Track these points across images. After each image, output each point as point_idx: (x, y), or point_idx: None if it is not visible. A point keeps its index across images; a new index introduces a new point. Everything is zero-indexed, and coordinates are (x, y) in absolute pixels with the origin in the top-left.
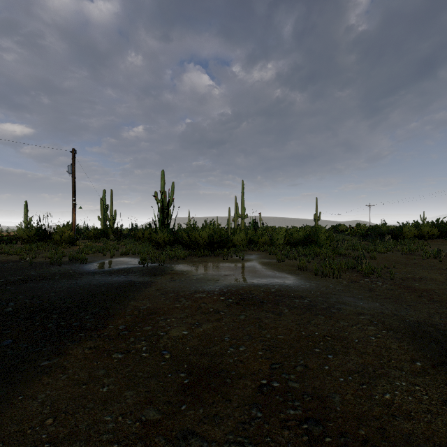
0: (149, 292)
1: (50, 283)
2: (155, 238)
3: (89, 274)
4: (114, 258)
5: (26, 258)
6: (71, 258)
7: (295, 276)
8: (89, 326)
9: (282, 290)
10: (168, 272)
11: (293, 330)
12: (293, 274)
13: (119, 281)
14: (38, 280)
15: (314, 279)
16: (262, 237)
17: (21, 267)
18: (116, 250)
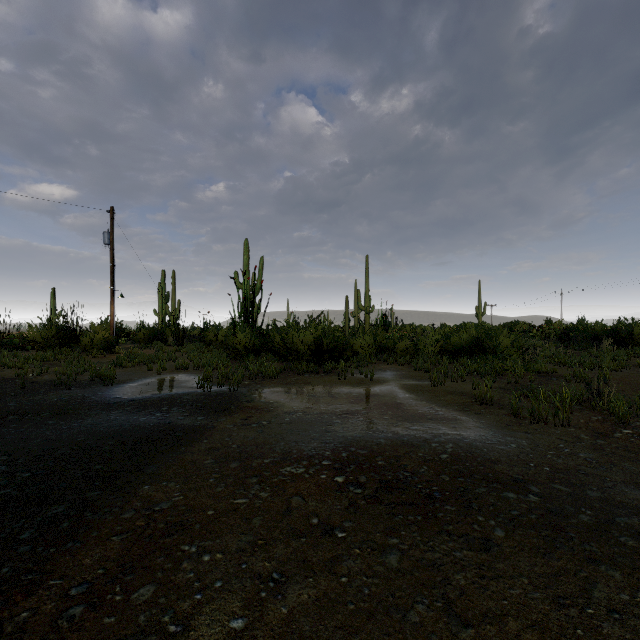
0: (192, 455)
1: (23, 427)
2: (232, 342)
3: (105, 407)
4: (162, 376)
5: (26, 374)
6: (93, 375)
7: (474, 417)
8: (1, 578)
9: (464, 459)
10: (242, 404)
11: (556, 636)
12: (470, 412)
13: (148, 424)
14: (7, 420)
15: (517, 428)
16: (400, 342)
17: (5, 392)
18: (172, 361)
